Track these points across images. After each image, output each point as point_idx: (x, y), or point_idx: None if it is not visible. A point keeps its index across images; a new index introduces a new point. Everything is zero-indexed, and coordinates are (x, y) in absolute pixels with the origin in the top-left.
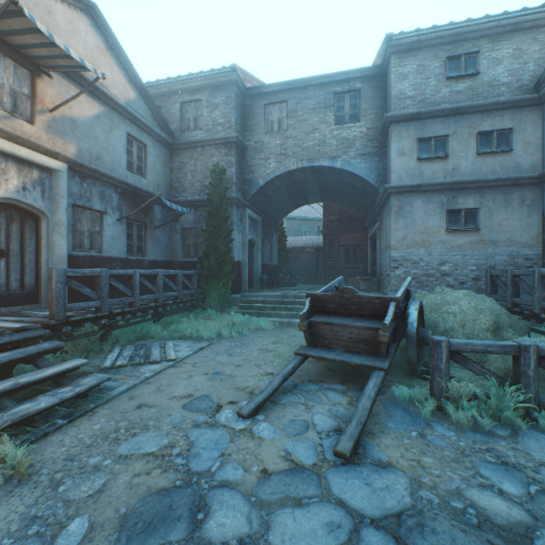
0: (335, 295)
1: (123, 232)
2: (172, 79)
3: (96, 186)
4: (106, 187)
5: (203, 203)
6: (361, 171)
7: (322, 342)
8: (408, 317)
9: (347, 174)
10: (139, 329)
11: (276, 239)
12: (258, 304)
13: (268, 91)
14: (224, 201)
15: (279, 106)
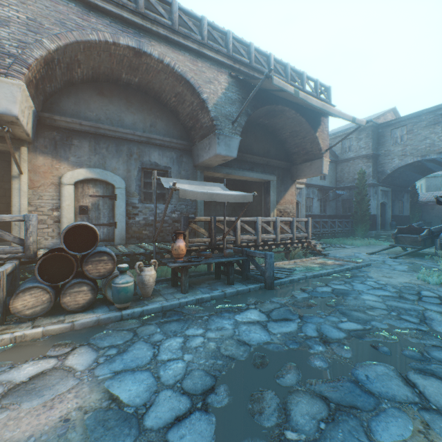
0: (407, 227)
1: (318, 205)
2: (337, 131)
3: (311, 189)
4: (313, 189)
5: (353, 187)
6: None
7: (401, 243)
8: (439, 235)
9: None
10: (328, 240)
11: (407, 198)
12: (385, 236)
13: (393, 123)
14: (364, 186)
15: (400, 129)
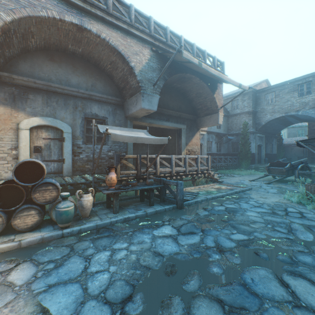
0: (276, 162)
1: (216, 146)
2: (228, 95)
3: (210, 135)
4: (212, 135)
5: (239, 134)
6: (312, 115)
7: (272, 173)
8: (297, 168)
9: (305, 116)
10: (222, 171)
11: (275, 142)
12: (261, 168)
13: (266, 89)
14: (247, 133)
15: (271, 94)
